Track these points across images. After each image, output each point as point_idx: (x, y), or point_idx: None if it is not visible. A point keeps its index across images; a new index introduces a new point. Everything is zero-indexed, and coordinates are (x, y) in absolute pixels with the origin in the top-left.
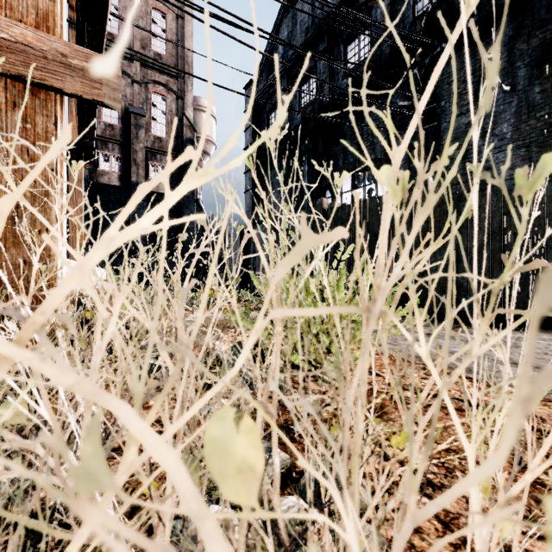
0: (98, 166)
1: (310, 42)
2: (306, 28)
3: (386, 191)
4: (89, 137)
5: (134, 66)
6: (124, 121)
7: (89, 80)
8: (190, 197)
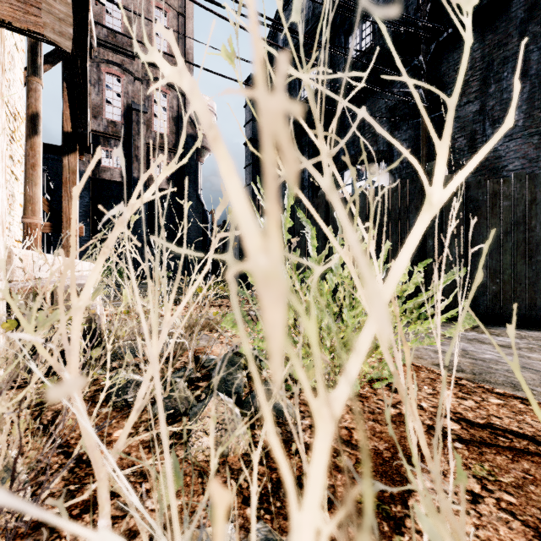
0: (101, 162)
1: (310, 34)
2: (306, 20)
3: (389, 183)
4: (82, 126)
5: (136, 64)
6: (126, 117)
7: (21, 2)
8: (190, 193)
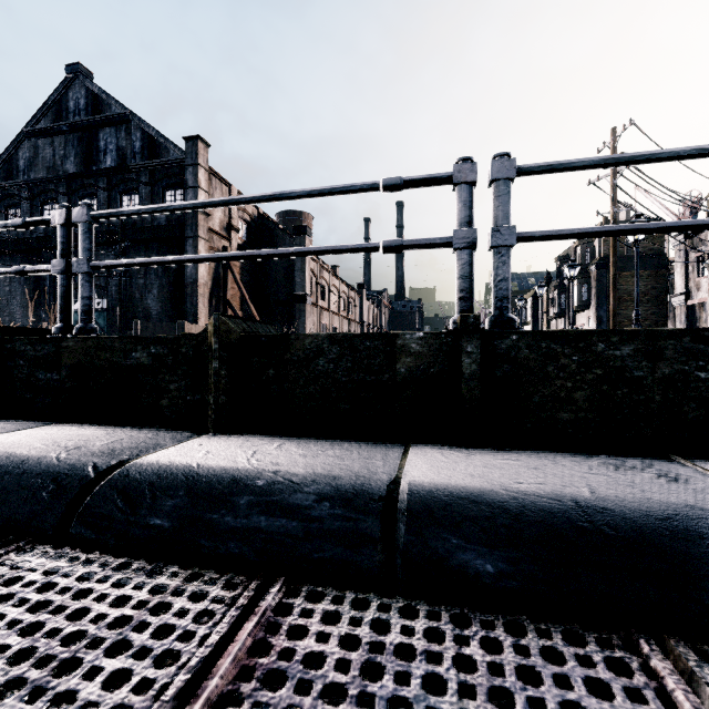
0: None
1: (51, 181)
2: (48, 167)
3: (106, 306)
4: None
5: None
6: None
7: None
8: None
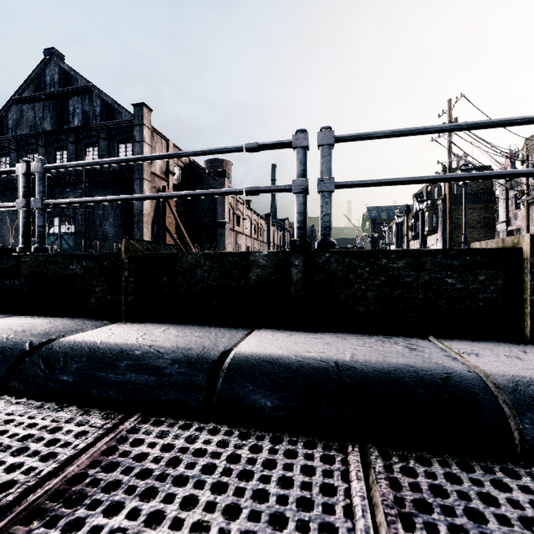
0: None
1: (33, 136)
2: (31, 126)
3: (74, 231)
4: None
5: None
6: None
7: None
8: None
